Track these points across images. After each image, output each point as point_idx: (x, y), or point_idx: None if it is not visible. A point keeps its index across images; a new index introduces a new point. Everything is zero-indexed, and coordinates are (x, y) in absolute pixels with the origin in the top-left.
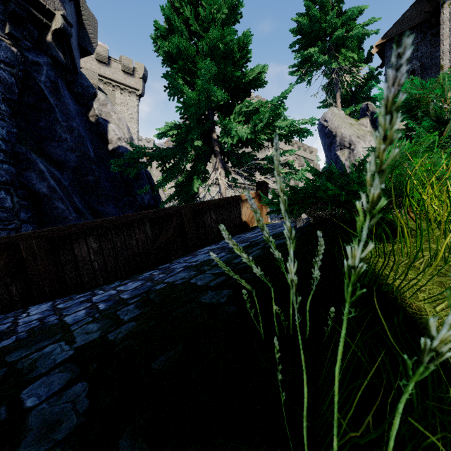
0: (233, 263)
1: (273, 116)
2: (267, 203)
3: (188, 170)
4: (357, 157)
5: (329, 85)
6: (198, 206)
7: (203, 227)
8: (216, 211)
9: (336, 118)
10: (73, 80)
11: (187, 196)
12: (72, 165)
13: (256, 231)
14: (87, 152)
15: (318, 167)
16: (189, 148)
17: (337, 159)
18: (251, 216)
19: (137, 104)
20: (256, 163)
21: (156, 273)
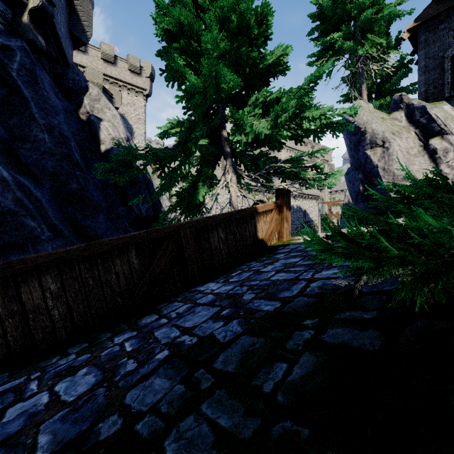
0: (260, 392)
1: (301, 104)
2: (321, 249)
3: (193, 174)
4: (393, 157)
5: (351, 77)
6: (202, 224)
7: (208, 249)
8: (226, 228)
9: (365, 112)
10: (63, 73)
11: (192, 205)
12: (50, 171)
13: (280, 262)
14: (70, 155)
15: (333, 167)
16: (193, 148)
17: (367, 159)
18: (270, 232)
19: (145, 104)
20: (277, 167)
21: (129, 345)
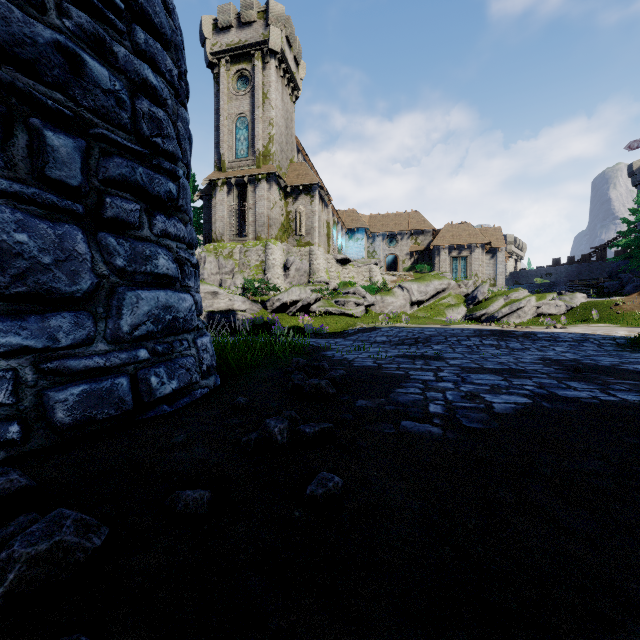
0: None
1: None
2: None
3: None
4: None
5: None
6: None
7: None
8: None
9: None
10: None
11: None
12: None
13: None
14: None
15: None
16: None
17: None
18: None
19: None
20: None
21: None
